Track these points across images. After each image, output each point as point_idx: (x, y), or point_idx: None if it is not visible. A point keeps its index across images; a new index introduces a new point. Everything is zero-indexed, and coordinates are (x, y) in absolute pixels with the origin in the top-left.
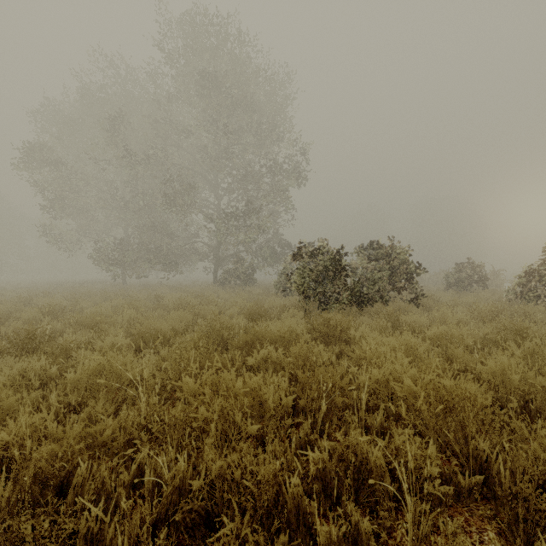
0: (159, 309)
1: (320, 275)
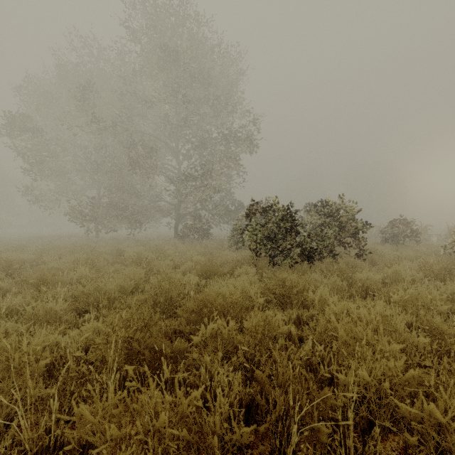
0: (117, 264)
1: (271, 231)
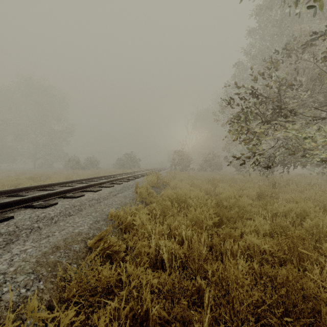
0: None
1: (75, 164)
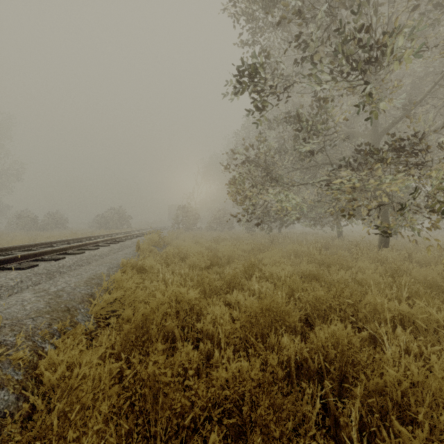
0: None
1: (30, 223)
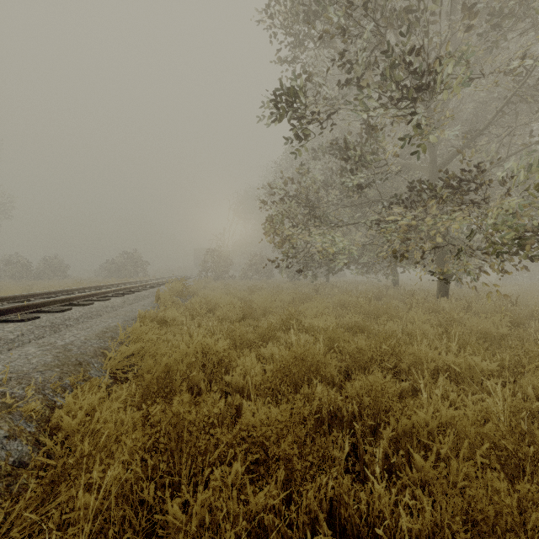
0: None
1: (21, 270)
